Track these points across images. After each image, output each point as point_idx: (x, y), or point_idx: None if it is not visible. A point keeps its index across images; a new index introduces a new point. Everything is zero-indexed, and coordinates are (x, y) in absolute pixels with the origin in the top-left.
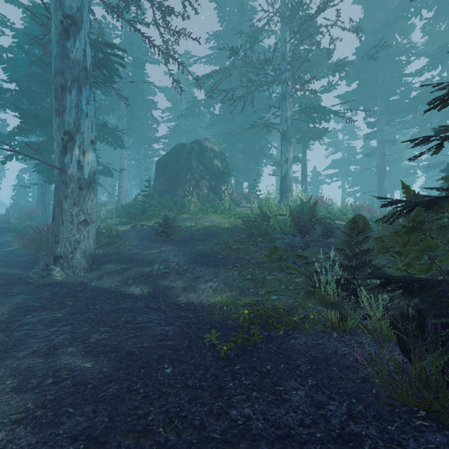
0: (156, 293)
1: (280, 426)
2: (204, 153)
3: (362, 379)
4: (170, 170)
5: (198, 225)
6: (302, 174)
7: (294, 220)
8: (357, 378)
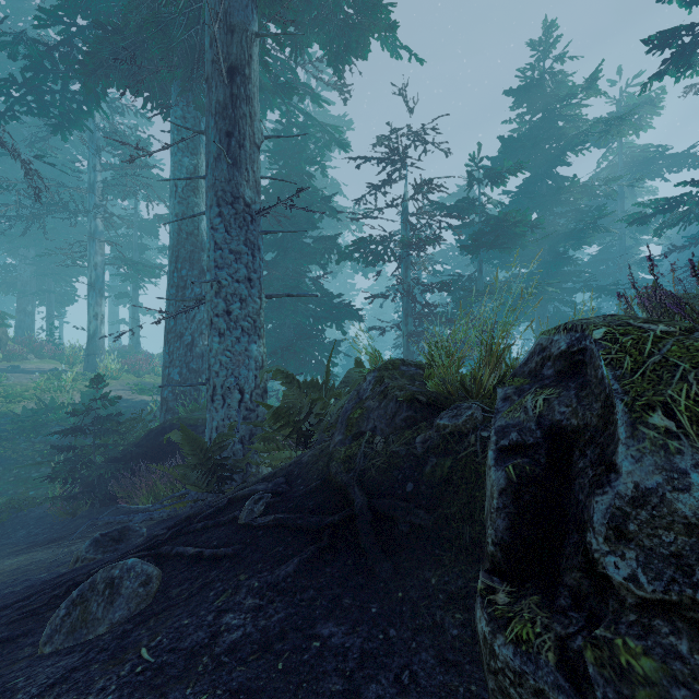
0: None
1: (6, 543)
2: None
3: (58, 516)
4: None
5: None
6: (132, 317)
7: None
8: (56, 517)
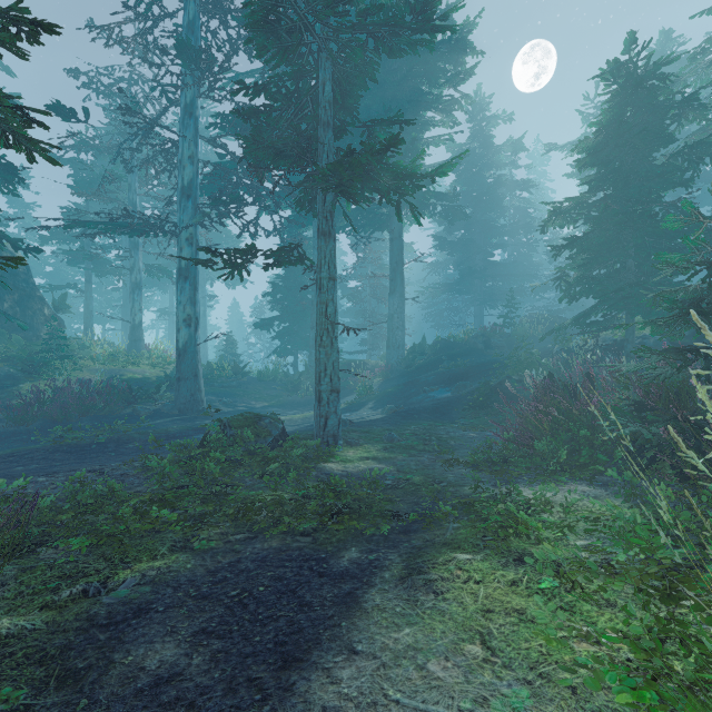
0: (249, 408)
1: None
2: (29, 272)
3: None
4: (3, 295)
5: (149, 376)
6: (87, 308)
7: (234, 370)
8: None
